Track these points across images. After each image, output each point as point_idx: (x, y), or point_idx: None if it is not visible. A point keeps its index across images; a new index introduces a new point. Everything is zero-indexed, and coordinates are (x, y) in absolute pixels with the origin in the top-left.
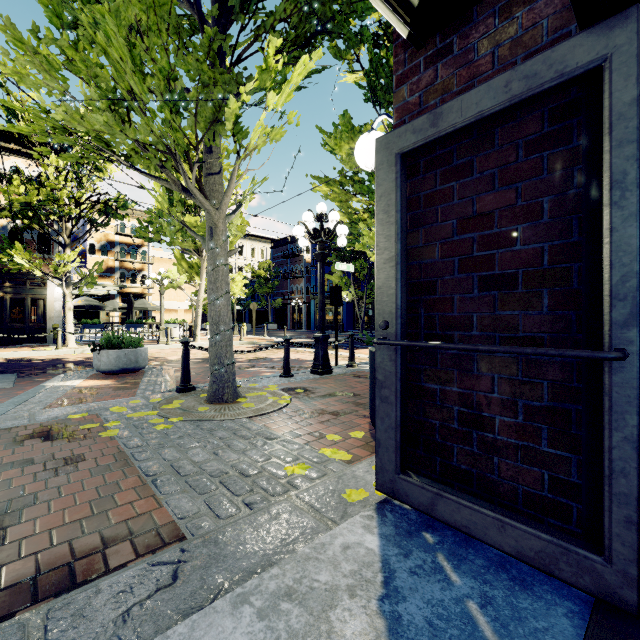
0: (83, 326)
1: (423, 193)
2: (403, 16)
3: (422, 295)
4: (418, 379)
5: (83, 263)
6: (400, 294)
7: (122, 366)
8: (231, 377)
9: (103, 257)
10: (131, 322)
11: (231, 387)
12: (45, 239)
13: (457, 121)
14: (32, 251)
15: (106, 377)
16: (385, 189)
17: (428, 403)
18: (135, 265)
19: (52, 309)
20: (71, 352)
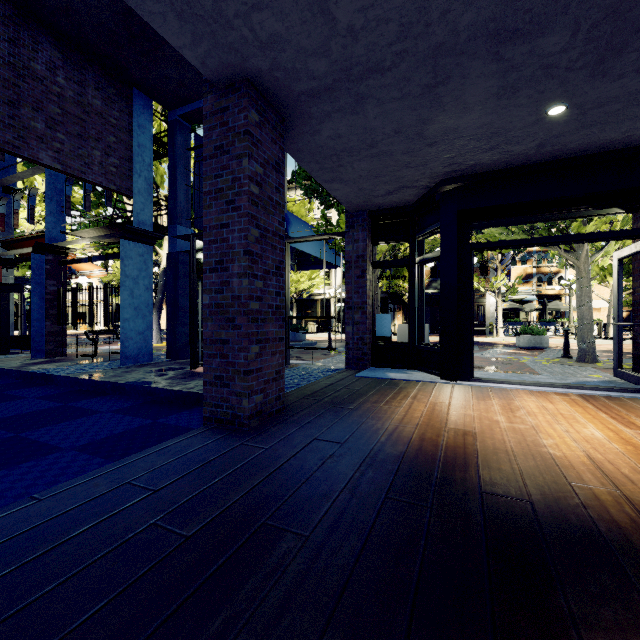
0: (508, 323)
1: (638, 268)
2: (619, 212)
3: (638, 307)
4: (637, 339)
5: (507, 278)
6: (617, 307)
7: (531, 345)
8: (591, 350)
9: (522, 266)
10: (544, 321)
11: (590, 355)
12: (484, 266)
13: (626, 254)
14: (477, 275)
15: (522, 350)
16: (614, 271)
17: (639, 348)
18: (551, 269)
19: (488, 312)
20: (501, 340)
